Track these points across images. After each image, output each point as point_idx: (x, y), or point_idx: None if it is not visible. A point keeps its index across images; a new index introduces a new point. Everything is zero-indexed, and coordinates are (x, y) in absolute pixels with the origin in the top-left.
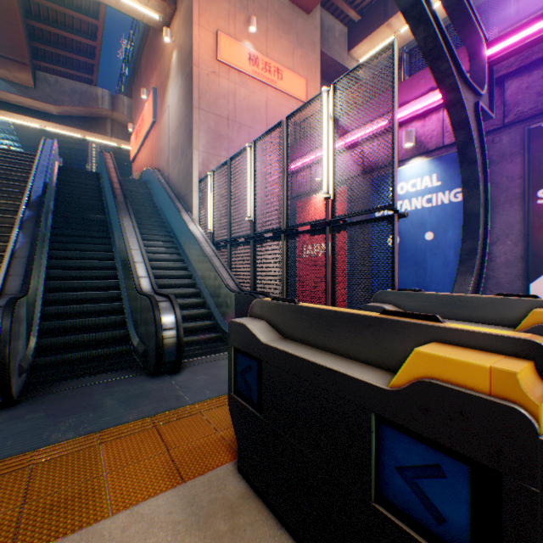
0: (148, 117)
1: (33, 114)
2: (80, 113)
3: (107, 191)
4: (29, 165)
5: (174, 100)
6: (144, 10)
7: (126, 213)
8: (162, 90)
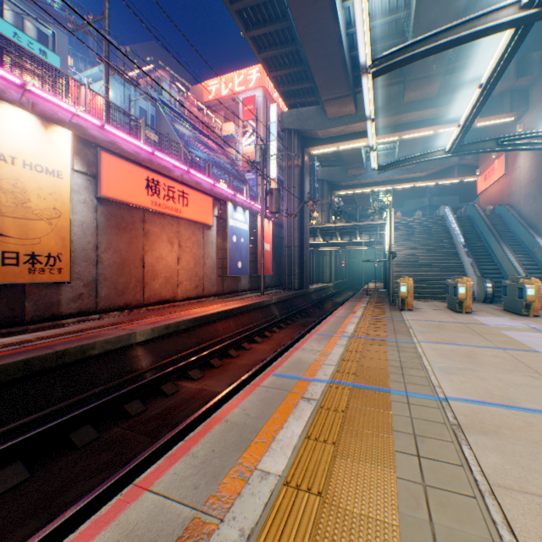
0: (497, 170)
1: (410, 181)
2: (436, 170)
3: (481, 229)
4: (440, 223)
5: (523, 165)
6: (502, 121)
7: (501, 243)
8: (511, 155)
